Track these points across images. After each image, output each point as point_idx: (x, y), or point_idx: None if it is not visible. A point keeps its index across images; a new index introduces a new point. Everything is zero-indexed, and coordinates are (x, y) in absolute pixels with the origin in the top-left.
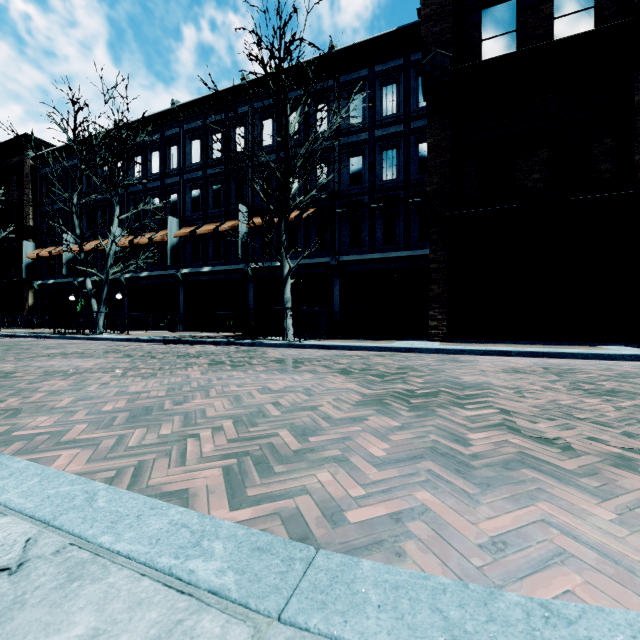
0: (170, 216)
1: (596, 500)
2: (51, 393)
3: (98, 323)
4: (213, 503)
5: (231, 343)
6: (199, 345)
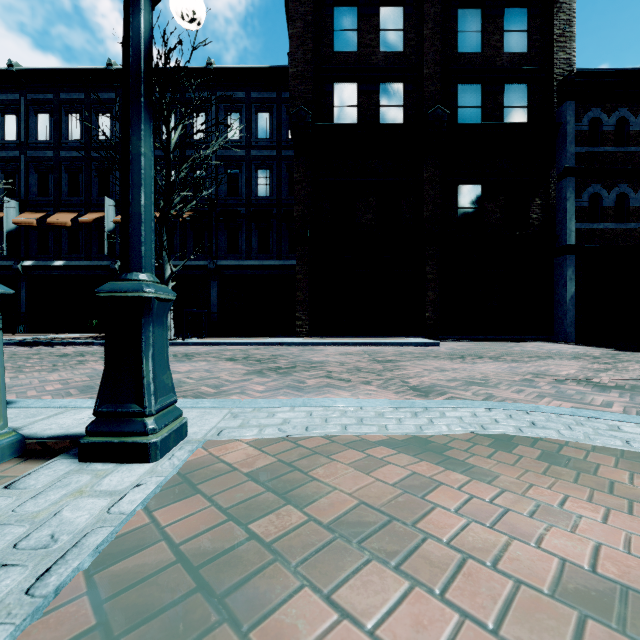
0: (6, 197)
1: (347, 392)
2: None
3: None
4: None
5: None
6: (68, 346)
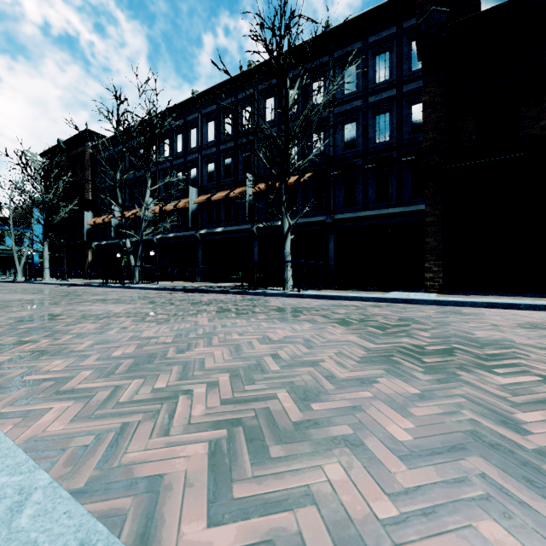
0: (190, 186)
1: None
2: (78, 335)
3: (135, 275)
4: (188, 506)
5: (238, 292)
6: (211, 294)
